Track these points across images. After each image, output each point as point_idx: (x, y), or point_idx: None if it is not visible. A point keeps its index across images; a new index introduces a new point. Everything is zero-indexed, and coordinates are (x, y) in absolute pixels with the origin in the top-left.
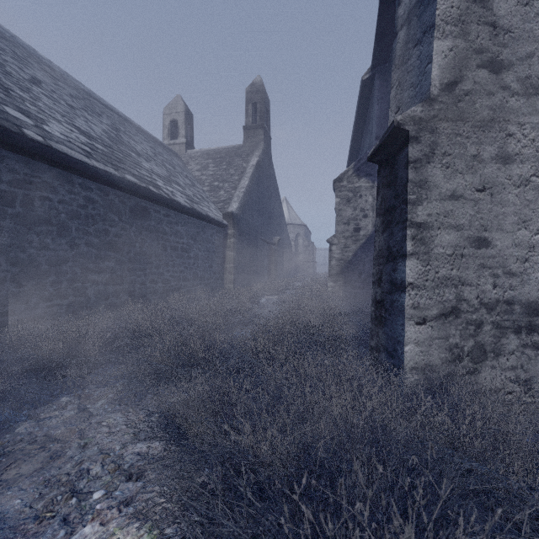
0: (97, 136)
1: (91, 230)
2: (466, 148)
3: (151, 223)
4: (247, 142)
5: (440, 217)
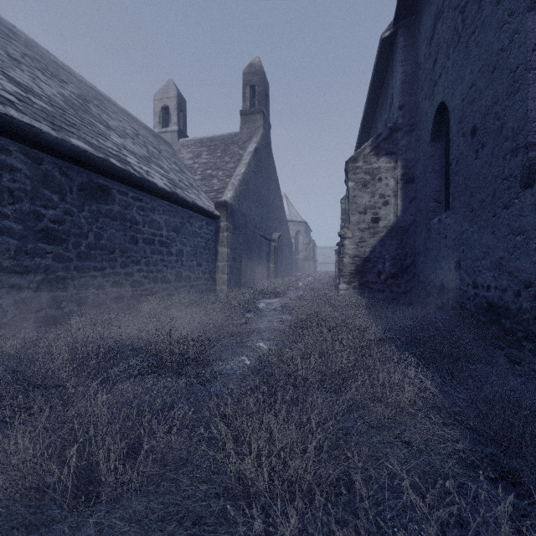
0: (44, 93)
1: (8, 211)
2: None
3: (113, 208)
4: (244, 129)
5: None
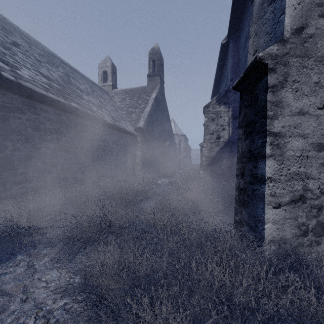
0: (54, 78)
1: (48, 138)
2: (310, 77)
3: (88, 134)
4: (149, 84)
5: (291, 128)
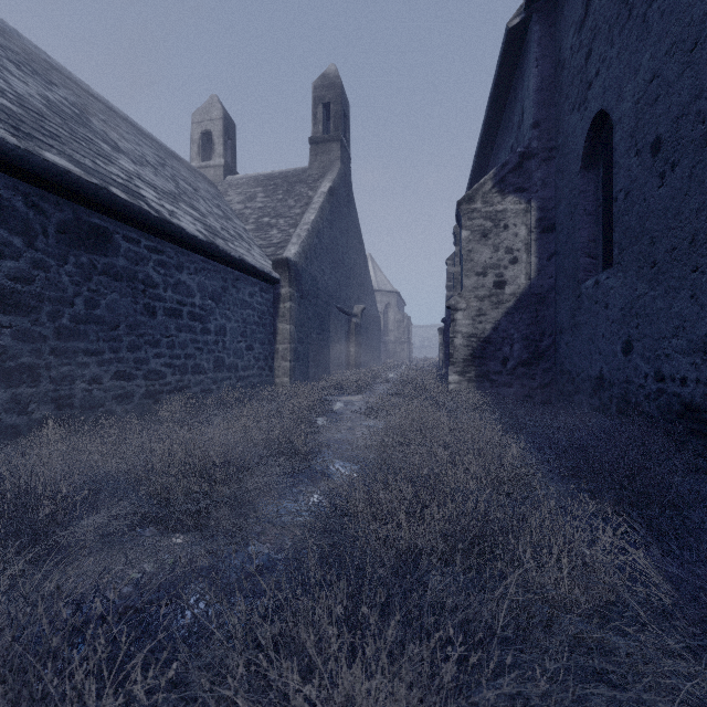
0: (11, 90)
1: None
2: None
3: (116, 261)
4: (315, 162)
5: None
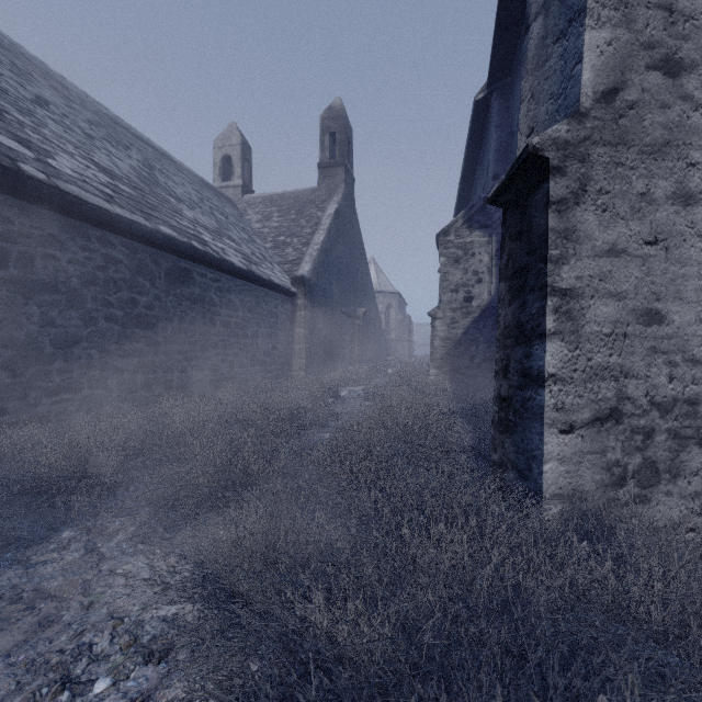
0: (123, 174)
1: (113, 300)
2: (630, 183)
3: (194, 291)
4: (322, 184)
5: (594, 281)
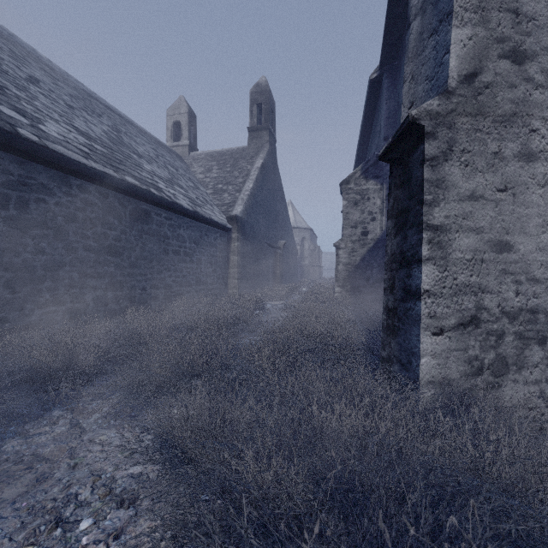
0: (96, 136)
1: (89, 233)
2: (486, 145)
3: (152, 227)
4: (251, 144)
5: (459, 219)
